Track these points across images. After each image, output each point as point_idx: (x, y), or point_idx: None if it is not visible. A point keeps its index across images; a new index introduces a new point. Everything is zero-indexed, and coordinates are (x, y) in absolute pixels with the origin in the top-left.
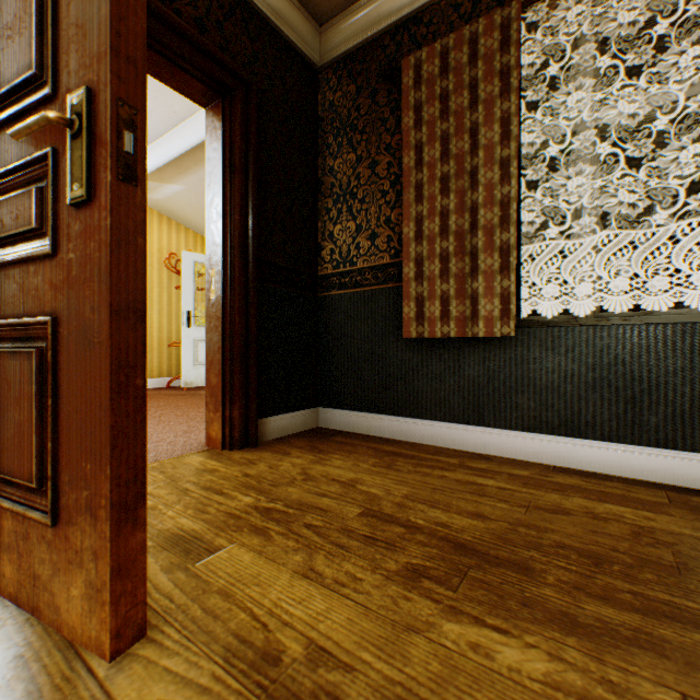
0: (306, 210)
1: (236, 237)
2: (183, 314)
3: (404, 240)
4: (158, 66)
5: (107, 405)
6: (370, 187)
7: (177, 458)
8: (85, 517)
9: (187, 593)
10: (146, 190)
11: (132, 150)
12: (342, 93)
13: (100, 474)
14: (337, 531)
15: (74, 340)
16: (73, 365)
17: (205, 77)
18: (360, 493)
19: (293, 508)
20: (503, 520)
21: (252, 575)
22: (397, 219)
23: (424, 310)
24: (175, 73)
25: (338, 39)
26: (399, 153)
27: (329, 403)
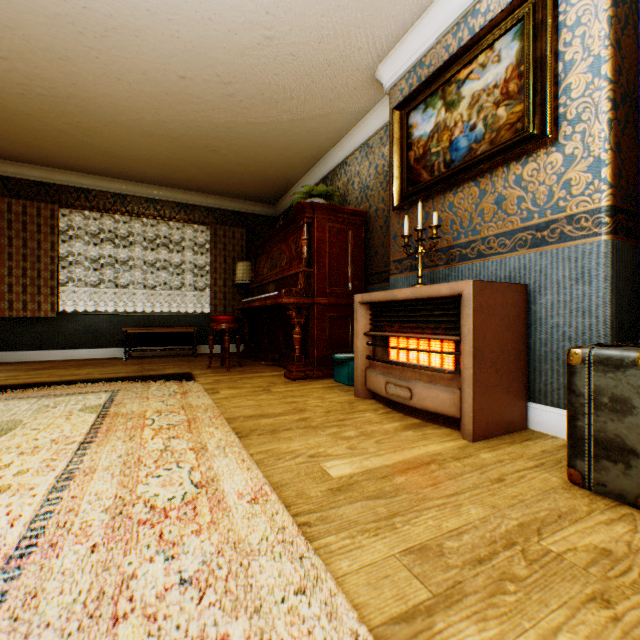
0: None
1: None
2: None
3: (3, 275)
4: None
5: None
6: None
7: None
8: None
9: None
10: None
11: None
12: None
13: None
14: None
15: None
16: None
17: None
18: None
19: None
20: (52, 365)
21: None
22: None
23: (15, 305)
24: None
25: None
26: None
27: None
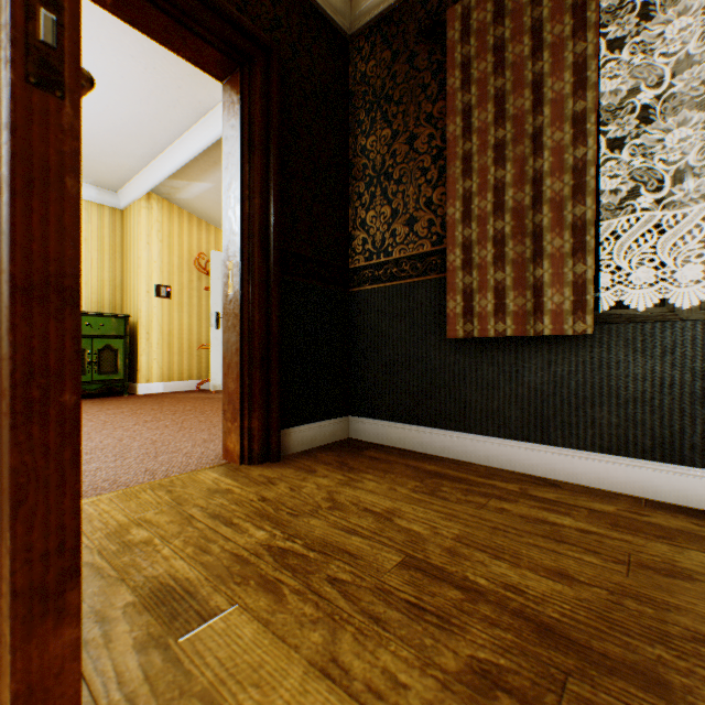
0: (335, 195)
1: (256, 224)
2: (211, 315)
3: (448, 222)
4: (167, 30)
5: (8, 436)
6: (407, 165)
7: (189, 474)
8: None
9: (157, 694)
10: (80, 108)
11: (55, 41)
12: (376, 61)
13: (0, 542)
14: (370, 591)
15: None
16: None
17: (219, 42)
18: (399, 531)
19: (315, 550)
20: (599, 584)
21: (250, 666)
22: (440, 199)
23: (473, 304)
24: (187, 39)
25: (371, 1)
26: (442, 123)
27: (361, 411)
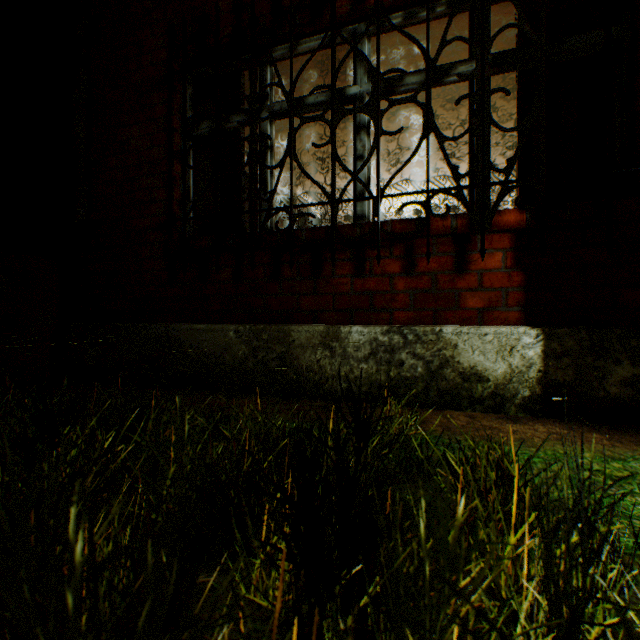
0: None
1: None
2: None
3: None
4: None
5: None
6: None
7: None
8: None
9: None
10: None
11: None
12: None
13: None
14: None
15: None
16: None
17: None
18: None
19: None
20: None
21: None
22: None
23: None
24: None
25: None
26: None
27: None
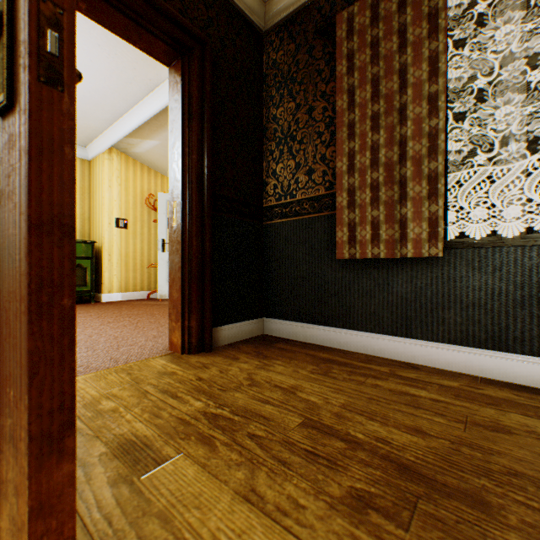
0: (253, 152)
1: (194, 174)
2: (158, 241)
3: (337, 173)
4: (127, 28)
5: (26, 328)
6: (307, 130)
7: (144, 361)
8: (9, 447)
9: (127, 514)
10: (74, 97)
11: (57, 52)
12: (284, 52)
13: (20, 402)
14: (279, 443)
15: (1, 258)
16: (0, 284)
17: (166, 37)
18: (300, 401)
19: (238, 415)
20: (443, 437)
21: (193, 495)
22: (331, 156)
23: (356, 234)
24: (142, 35)
25: (280, 6)
26: (333, 98)
27: (272, 314)
